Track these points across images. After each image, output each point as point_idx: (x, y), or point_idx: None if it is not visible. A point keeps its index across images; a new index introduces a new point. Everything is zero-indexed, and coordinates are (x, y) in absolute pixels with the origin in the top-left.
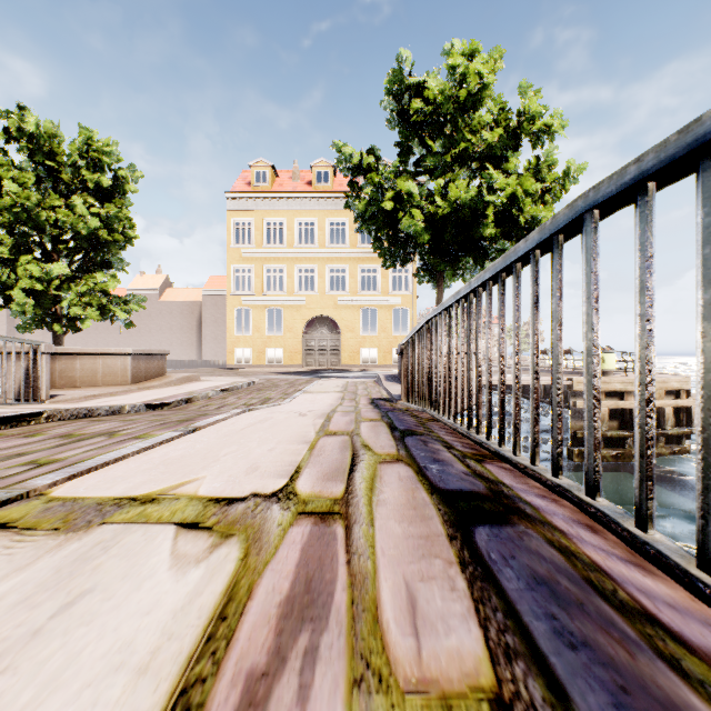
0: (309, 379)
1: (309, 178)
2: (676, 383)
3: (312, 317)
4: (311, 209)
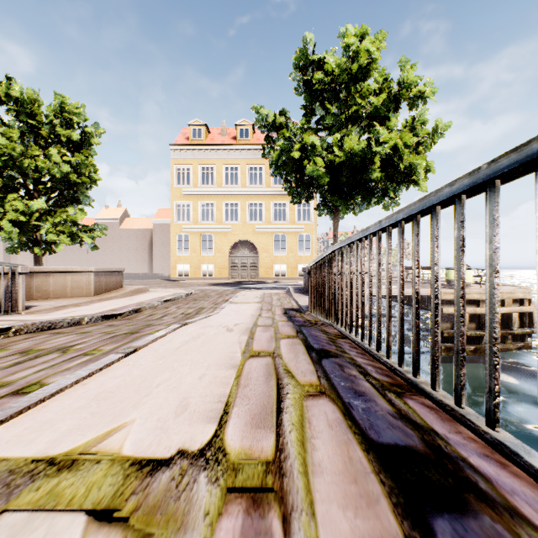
0: (234, 290)
1: (234, 134)
2: (520, 294)
3: (236, 241)
4: (235, 158)
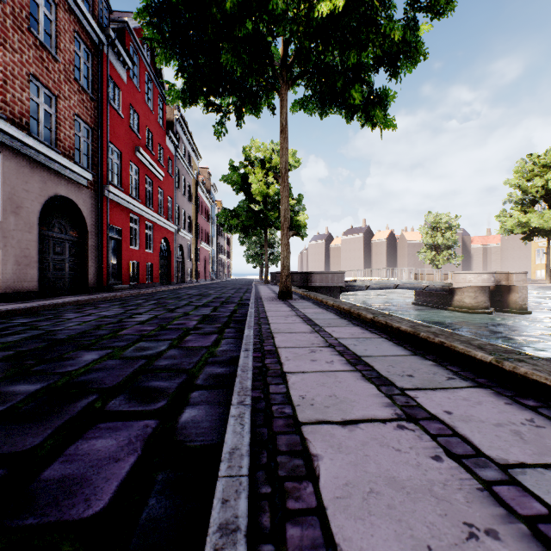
0: None
1: None
2: None
3: None
4: None
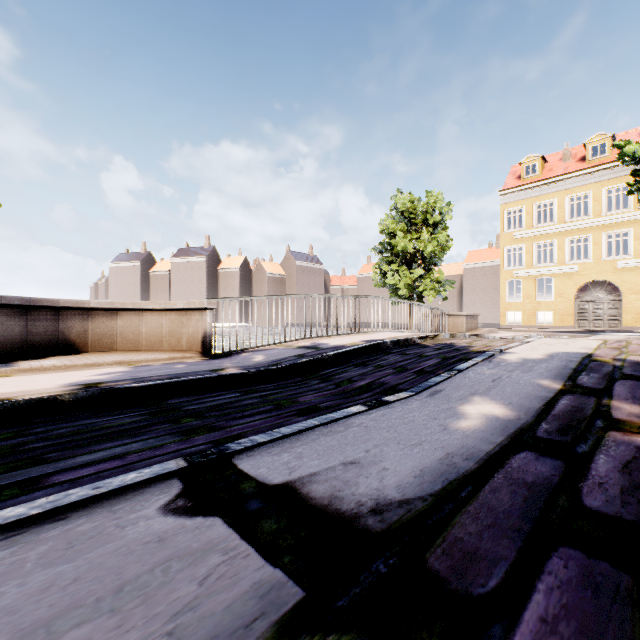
0: (586, 335)
1: (581, 154)
2: None
3: (585, 282)
4: (584, 184)
